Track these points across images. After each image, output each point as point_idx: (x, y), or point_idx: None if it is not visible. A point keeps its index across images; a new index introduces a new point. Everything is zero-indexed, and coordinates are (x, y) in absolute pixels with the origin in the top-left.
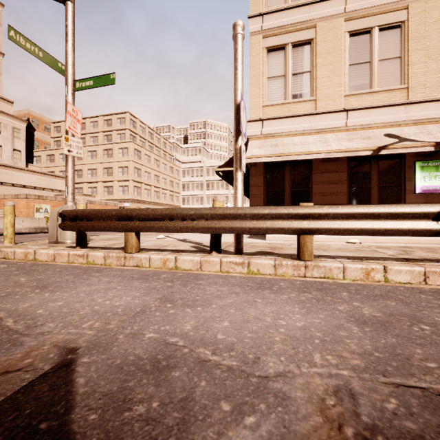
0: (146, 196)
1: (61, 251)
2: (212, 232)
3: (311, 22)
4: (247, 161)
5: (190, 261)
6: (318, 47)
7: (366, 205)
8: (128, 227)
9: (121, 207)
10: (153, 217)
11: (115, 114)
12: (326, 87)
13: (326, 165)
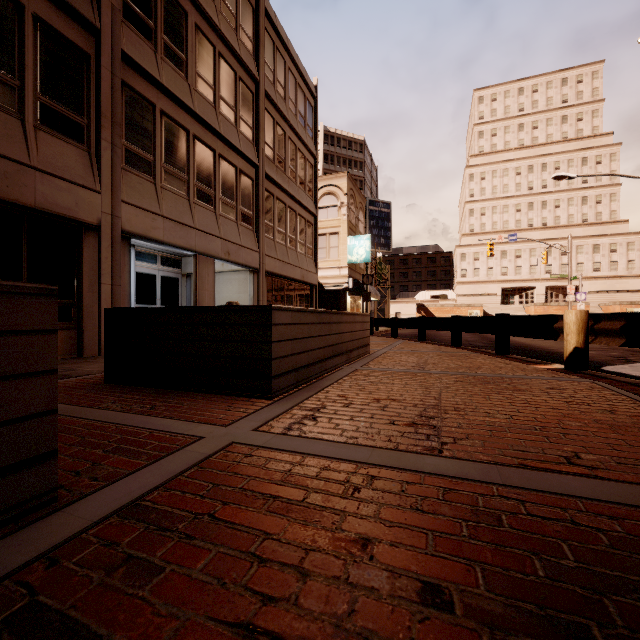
0: None
1: None
2: None
3: None
4: None
5: None
6: None
7: None
8: None
9: None
10: None
11: None
12: None
13: None
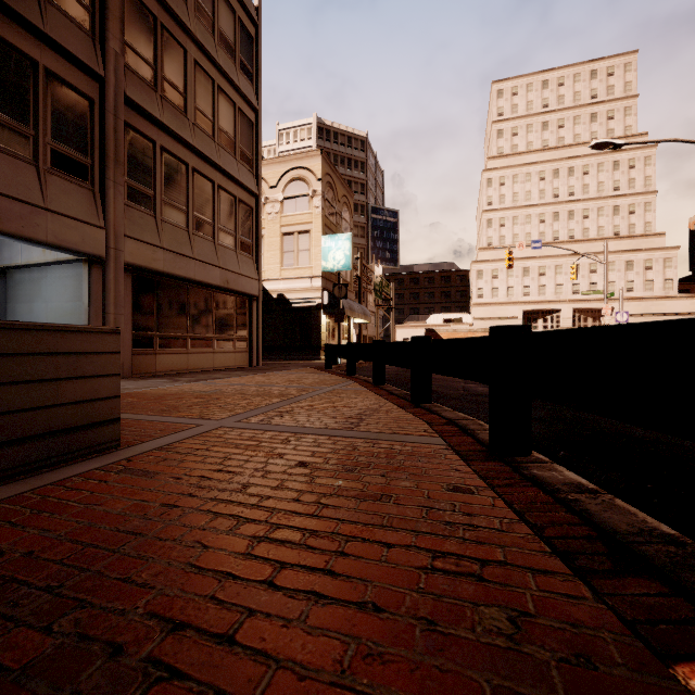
0: None
1: None
2: None
3: None
4: None
5: None
6: None
7: None
8: None
9: None
10: None
11: None
12: None
13: None
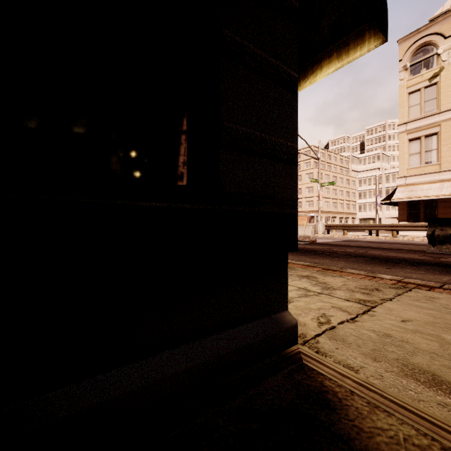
0: (325, 207)
1: (325, 235)
2: (368, 230)
3: (437, 123)
4: (392, 201)
5: (362, 237)
6: (442, 135)
7: (409, 224)
8: (345, 229)
9: (307, 216)
10: (352, 226)
11: (303, 149)
12: (447, 157)
13: (446, 198)
